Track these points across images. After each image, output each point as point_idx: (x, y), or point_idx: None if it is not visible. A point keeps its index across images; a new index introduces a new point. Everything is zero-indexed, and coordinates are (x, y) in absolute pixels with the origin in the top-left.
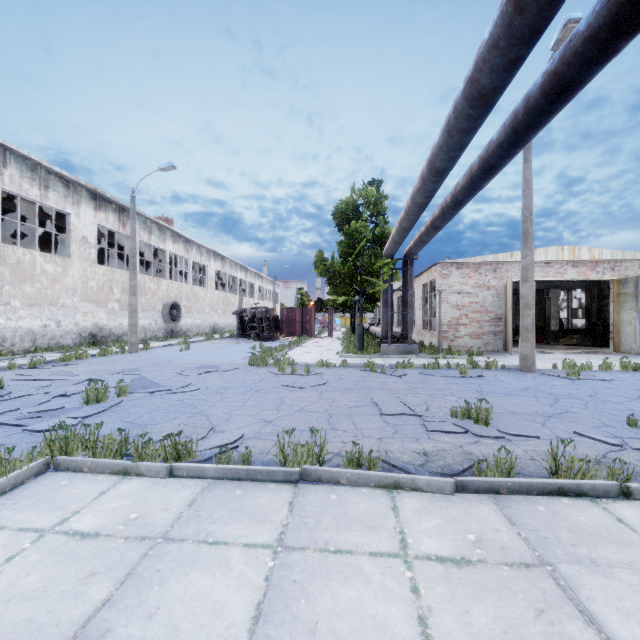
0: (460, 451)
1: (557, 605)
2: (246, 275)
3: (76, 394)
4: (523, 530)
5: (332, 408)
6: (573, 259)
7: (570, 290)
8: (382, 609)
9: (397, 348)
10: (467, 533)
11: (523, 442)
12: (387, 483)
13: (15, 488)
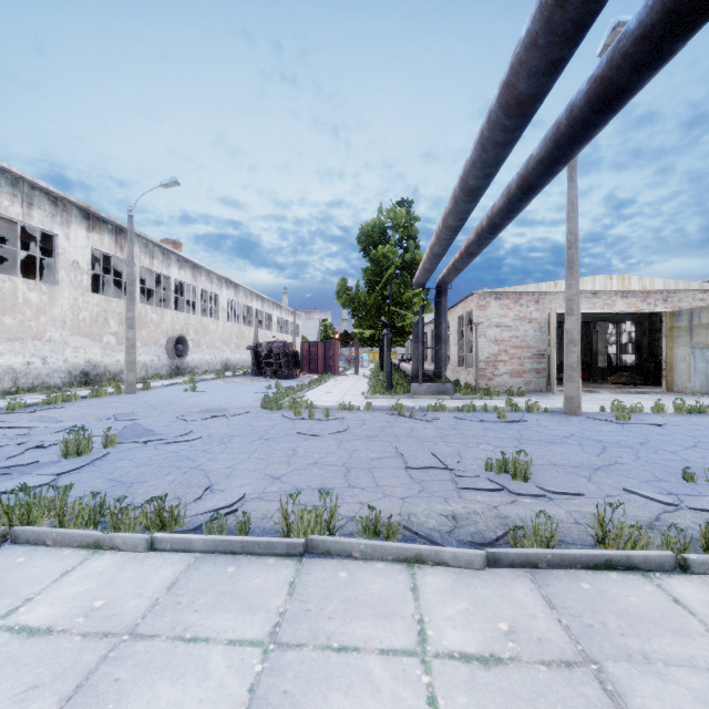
0: (494, 514)
1: None
2: (263, 305)
3: (56, 445)
4: (564, 616)
5: (351, 460)
6: (622, 289)
7: (619, 323)
8: None
9: (429, 388)
10: (498, 621)
11: (566, 501)
12: (407, 556)
13: None
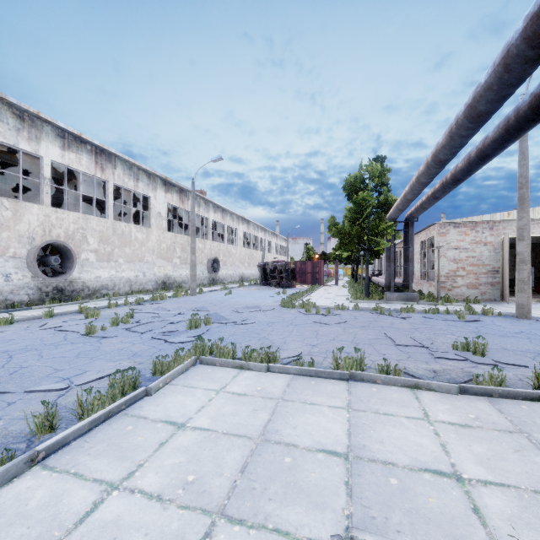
0: (461, 370)
1: (529, 449)
2: (265, 235)
3: (178, 322)
4: (509, 416)
5: (356, 339)
6: None
7: None
8: (418, 439)
9: (399, 296)
10: (469, 414)
11: (514, 369)
12: (409, 384)
13: (186, 371)
